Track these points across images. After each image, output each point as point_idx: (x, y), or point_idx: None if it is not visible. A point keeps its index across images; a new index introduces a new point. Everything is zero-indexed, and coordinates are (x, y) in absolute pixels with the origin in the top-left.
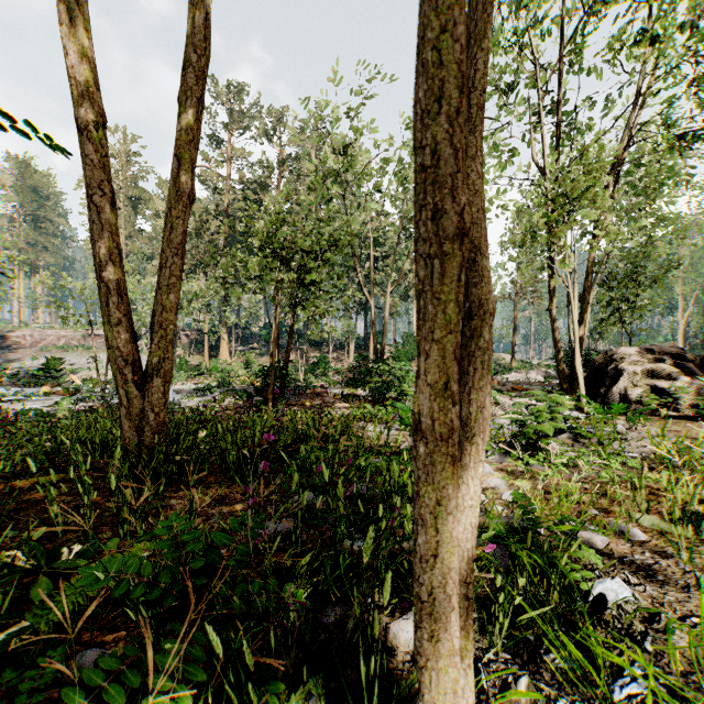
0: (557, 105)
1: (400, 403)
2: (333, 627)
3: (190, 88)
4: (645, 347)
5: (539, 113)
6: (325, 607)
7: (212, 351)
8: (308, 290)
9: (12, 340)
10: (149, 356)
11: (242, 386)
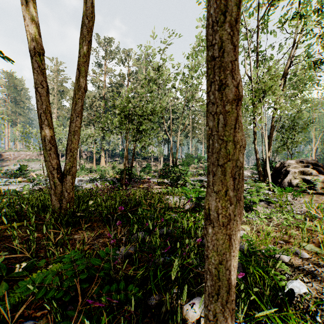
0: (257, 47)
1: (184, 186)
2: (154, 307)
3: (85, 36)
4: (299, 160)
5: (249, 51)
6: (150, 295)
7: (97, 161)
8: (141, 133)
9: (5, 156)
10: (65, 165)
11: (111, 178)
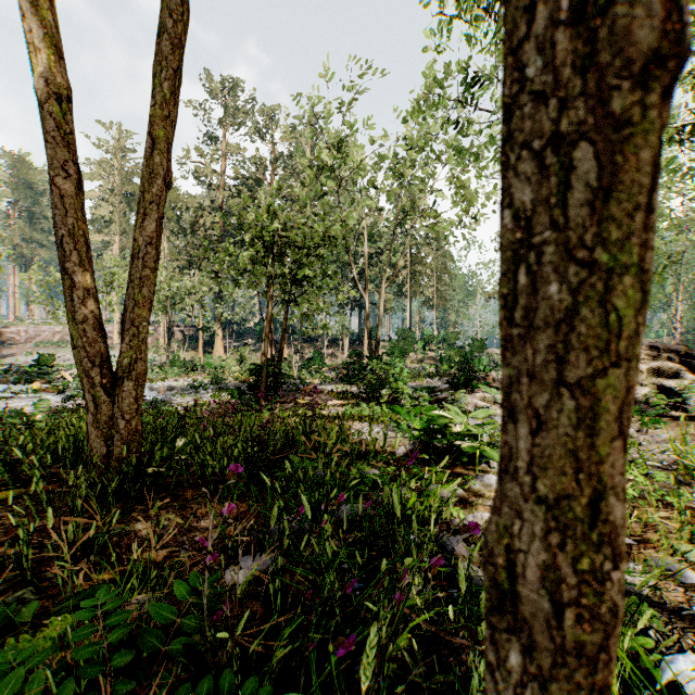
0: None
1: (396, 400)
2: None
3: (165, 58)
4: (649, 344)
5: None
6: None
7: (207, 347)
8: (301, 286)
9: (7, 336)
10: (119, 357)
11: (235, 383)
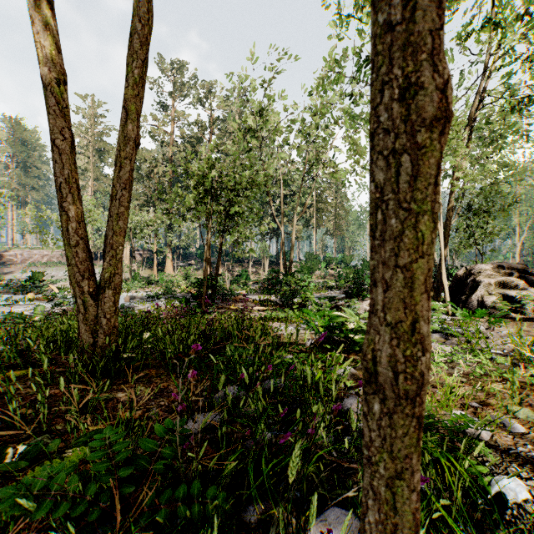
0: None
1: (304, 307)
2: (255, 526)
3: (136, 52)
4: (496, 263)
5: None
6: (247, 504)
7: (160, 266)
8: (233, 220)
9: (7, 258)
10: (102, 272)
11: (182, 293)
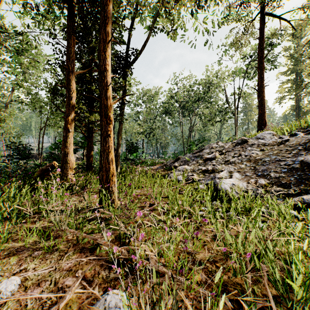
0: None
1: None
2: None
3: None
4: None
5: None
6: None
7: None
8: None
9: None
10: None
11: None
